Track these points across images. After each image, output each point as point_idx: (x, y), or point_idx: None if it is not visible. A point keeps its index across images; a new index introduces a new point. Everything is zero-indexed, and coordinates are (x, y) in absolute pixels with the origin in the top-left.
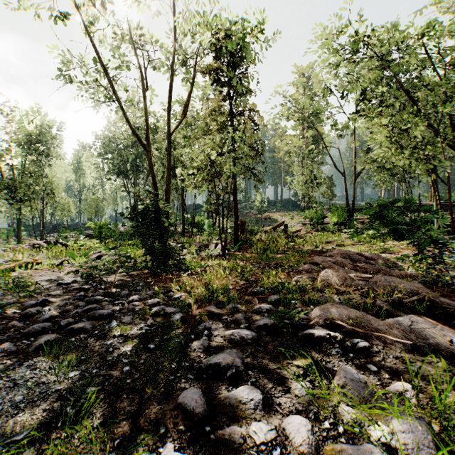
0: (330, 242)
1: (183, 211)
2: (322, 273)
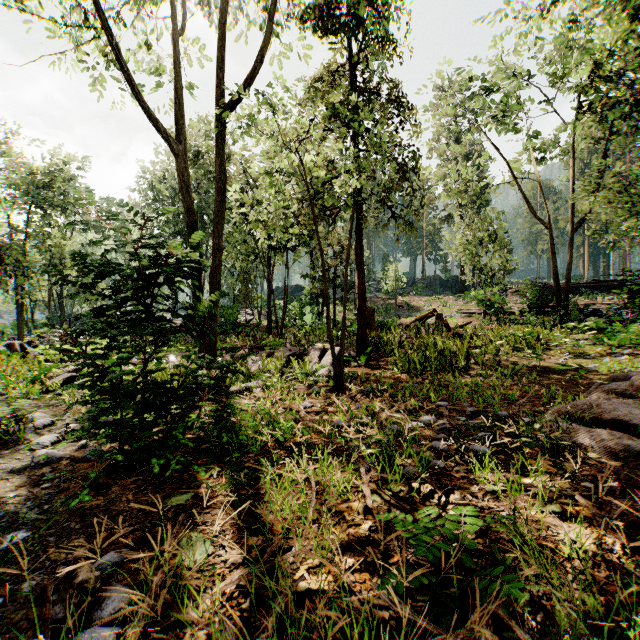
0: (549, 348)
1: (269, 292)
2: None
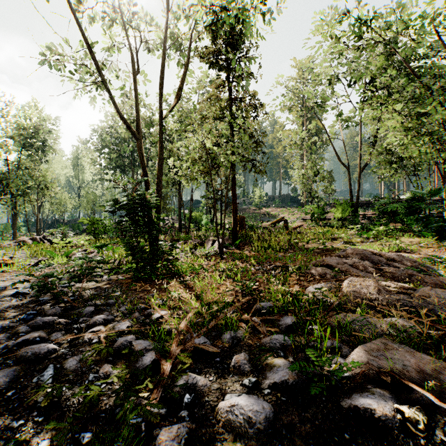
0: (336, 239)
1: (180, 206)
2: (346, 282)
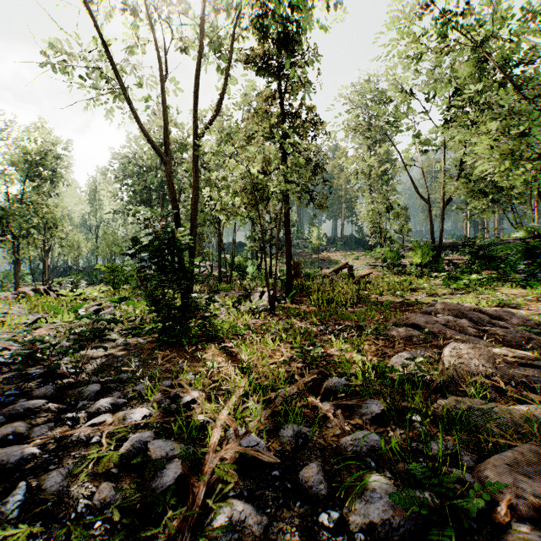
0: (416, 290)
1: (220, 249)
2: (448, 350)
